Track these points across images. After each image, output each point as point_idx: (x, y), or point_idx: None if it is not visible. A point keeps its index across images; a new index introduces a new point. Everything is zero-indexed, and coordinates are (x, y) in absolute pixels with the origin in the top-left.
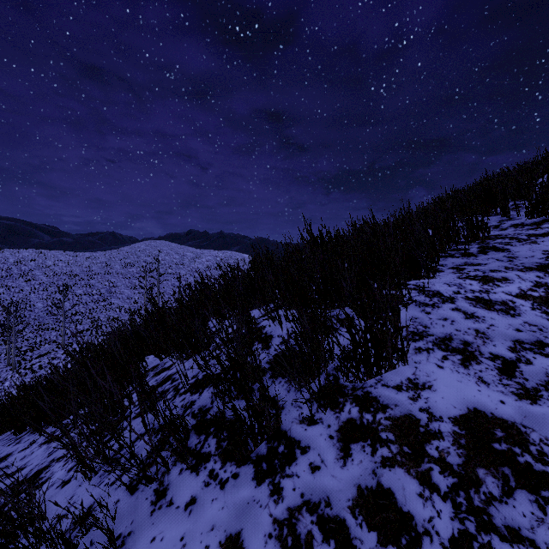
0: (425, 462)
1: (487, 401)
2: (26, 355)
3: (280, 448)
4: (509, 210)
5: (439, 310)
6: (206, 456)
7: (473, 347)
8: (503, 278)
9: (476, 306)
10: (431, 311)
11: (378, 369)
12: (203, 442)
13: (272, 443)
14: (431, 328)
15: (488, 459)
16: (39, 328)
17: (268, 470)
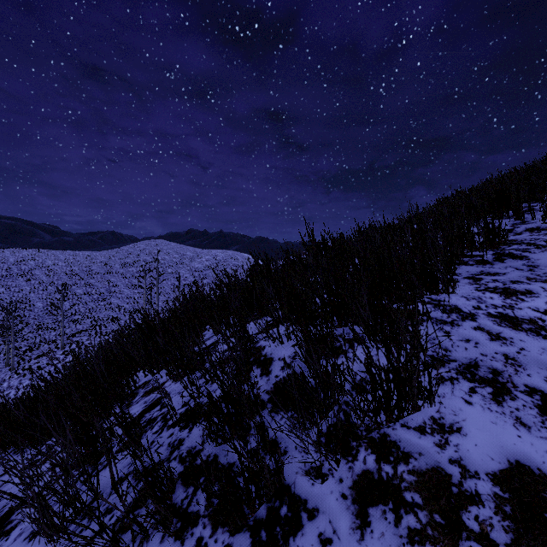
0: (463, 539)
1: (531, 452)
2: (25, 355)
3: (282, 509)
4: (523, 213)
5: (459, 329)
6: (193, 518)
7: (504, 377)
8: (527, 291)
9: (501, 325)
10: (450, 331)
11: (400, 412)
12: (191, 496)
13: (273, 502)
14: (453, 351)
15: (543, 537)
16: (39, 327)
17: (267, 542)
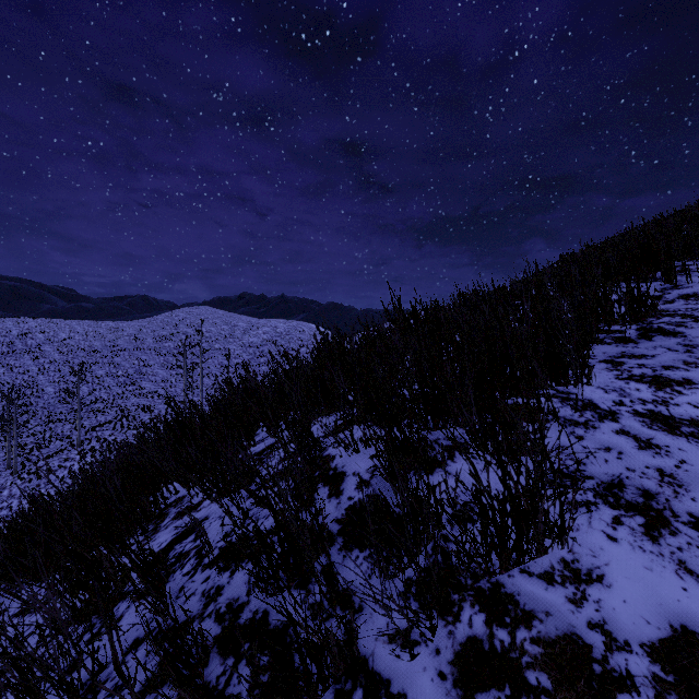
0: None
1: None
2: (31, 455)
3: (355, 694)
4: (675, 275)
5: (596, 432)
6: None
7: (659, 502)
8: (686, 380)
9: (652, 427)
10: (584, 435)
11: (519, 556)
12: (230, 672)
13: (343, 683)
14: (588, 464)
15: None
16: (49, 419)
17: None
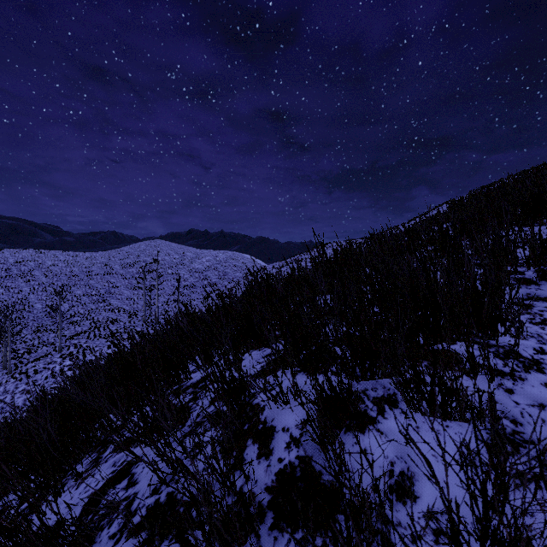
0: None
1: None
2: (23, 358)
3: None
4: None
5: (525, 385)
6: None
7: None
8: None
9: None
10: (513, 388)
11: None
12: None
13: None
14: (525, 424)
15: None
16: (38, 329)
17: None
